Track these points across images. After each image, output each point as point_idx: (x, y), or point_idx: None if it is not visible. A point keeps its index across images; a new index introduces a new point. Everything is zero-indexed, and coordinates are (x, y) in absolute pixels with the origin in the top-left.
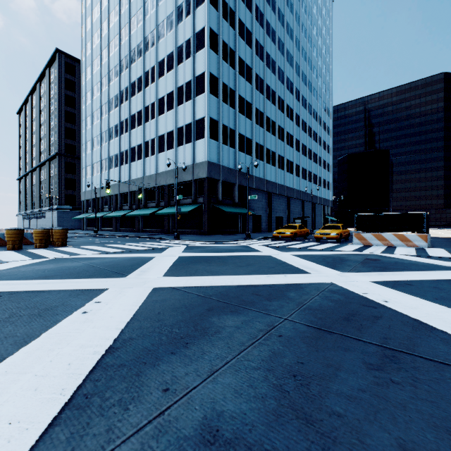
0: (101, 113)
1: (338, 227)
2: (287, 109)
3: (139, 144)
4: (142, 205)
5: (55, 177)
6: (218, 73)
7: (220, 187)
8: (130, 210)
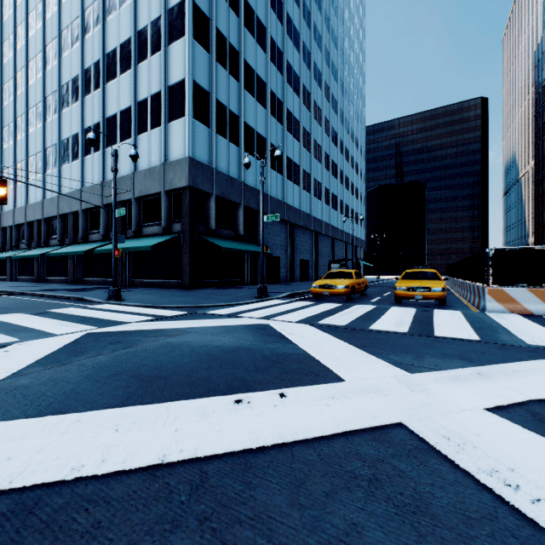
0: (15, 86)
1: (434, 275)
2: (315, 107)
3: (75, 133)
4: (81, 237)
5: None
6: (210, 11)
7: (213, 207)
8: (60, 246)
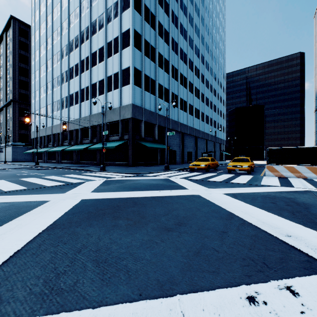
0: (46, 67)
1: (247, 160)
2: (195, 69)
3: (76, 91)
4: (79, 141)
5: (10, 119)
6: (141, 31)
7: (143, 127)
8: (69, 146)
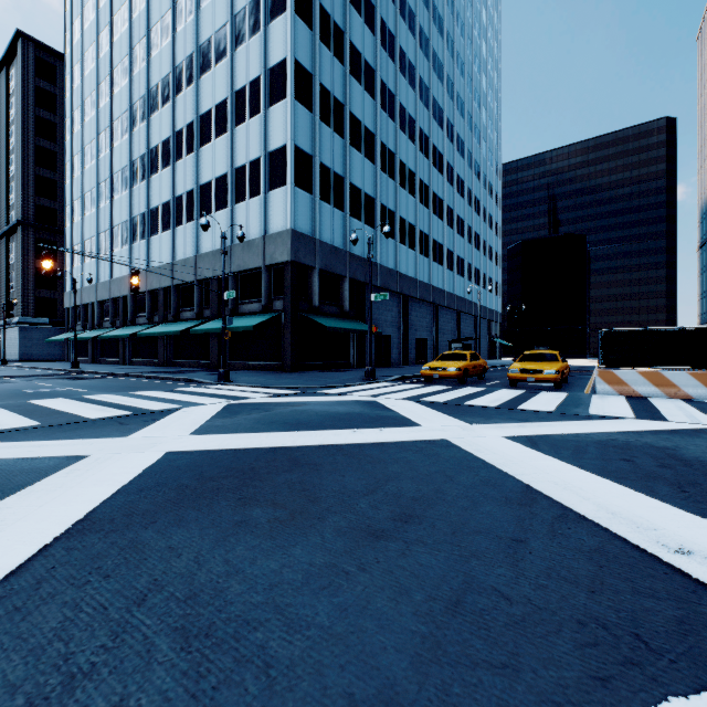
0: (97, 148)
1: (553, 357)
2: (434, 153)
3: (166, 201)
4: (171, 315)
5: (17, 265)
6: (313, 65)
7: (316, 282)
8: (149, 325)
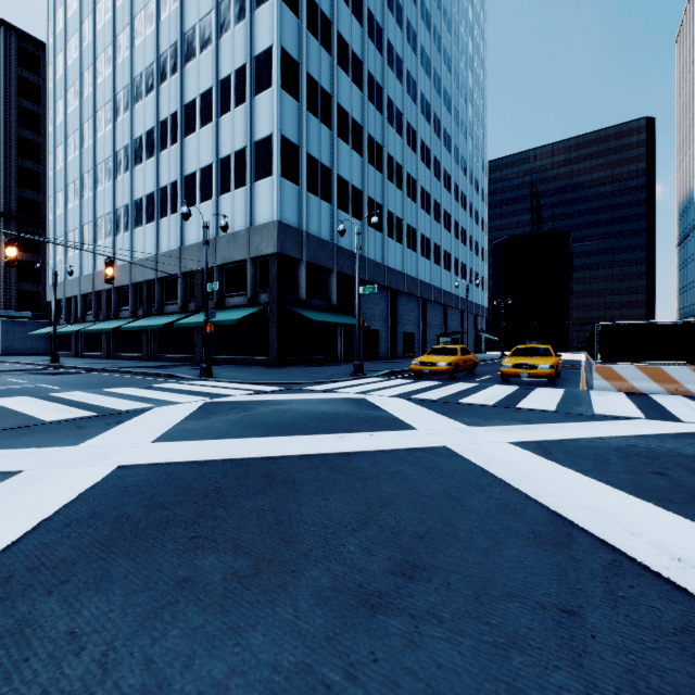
0: (81, 138)
1: (546, 351)
2: (422, 148)
3: (150, 192)
4: (155, 309)
5: None
6: (300, 54)
7: (302, 275)
8: (133, 318)
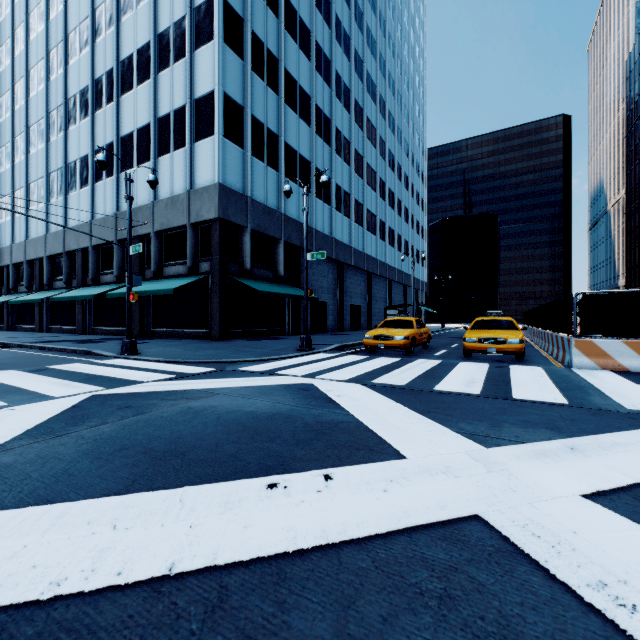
0: (13, 99)
1: (510, 323)
2: (368, 126)
3: (84, 155)
4: (90, 279)
5: None
6: (244, 10)
7: (247, 243)
8: (67, 289)
